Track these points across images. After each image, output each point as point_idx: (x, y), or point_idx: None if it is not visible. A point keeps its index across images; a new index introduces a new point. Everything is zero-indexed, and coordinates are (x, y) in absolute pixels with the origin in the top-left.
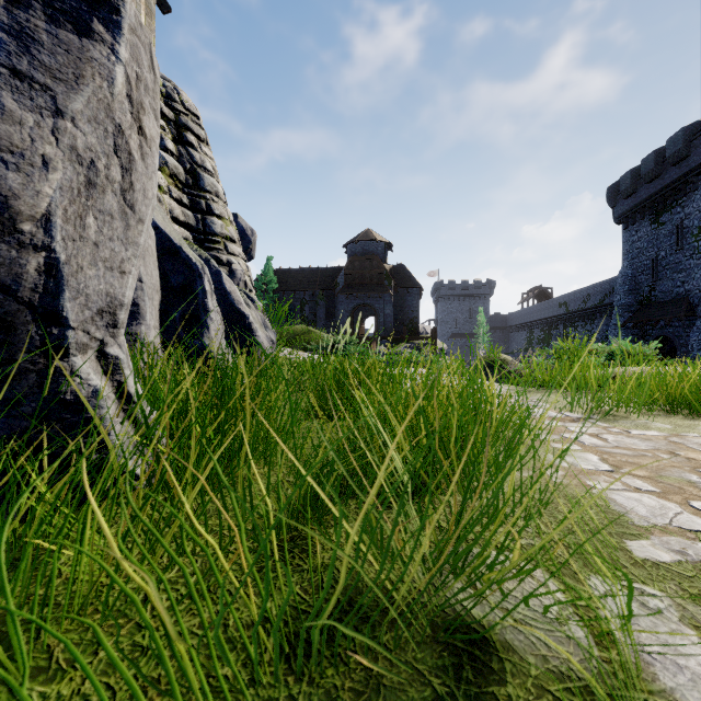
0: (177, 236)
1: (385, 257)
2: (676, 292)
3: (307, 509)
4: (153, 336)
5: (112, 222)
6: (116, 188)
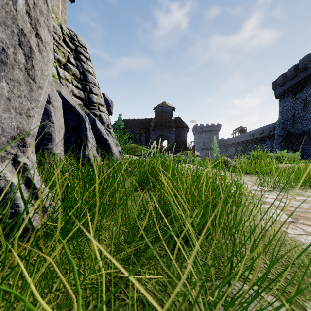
0: (73, 102)
1: (171, 114)
2: (303, 129)
3: (130, 256)
4: (60, 150)
5: (19, 87)
6: (22, 67)
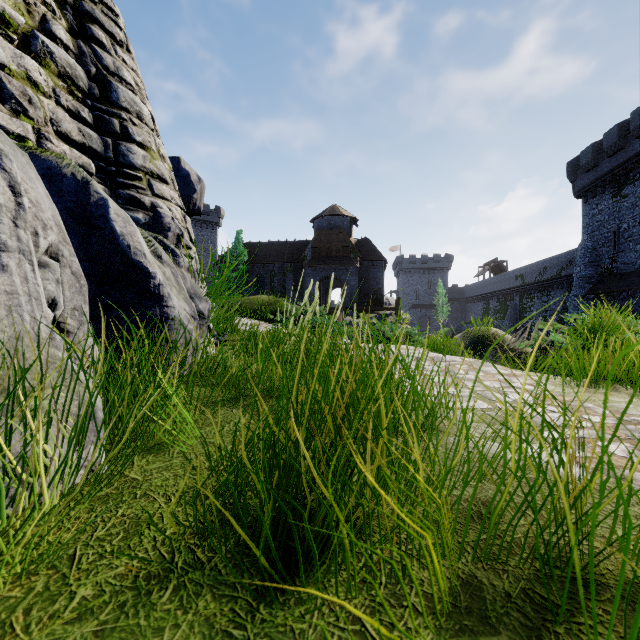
0: None
1: (350, 232)
2: (639, 264)
3: None
4: None
5: None
6: None
